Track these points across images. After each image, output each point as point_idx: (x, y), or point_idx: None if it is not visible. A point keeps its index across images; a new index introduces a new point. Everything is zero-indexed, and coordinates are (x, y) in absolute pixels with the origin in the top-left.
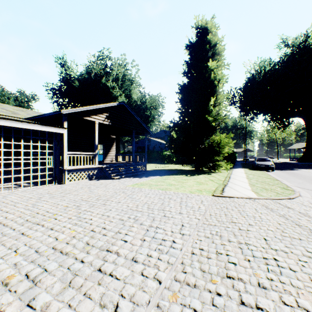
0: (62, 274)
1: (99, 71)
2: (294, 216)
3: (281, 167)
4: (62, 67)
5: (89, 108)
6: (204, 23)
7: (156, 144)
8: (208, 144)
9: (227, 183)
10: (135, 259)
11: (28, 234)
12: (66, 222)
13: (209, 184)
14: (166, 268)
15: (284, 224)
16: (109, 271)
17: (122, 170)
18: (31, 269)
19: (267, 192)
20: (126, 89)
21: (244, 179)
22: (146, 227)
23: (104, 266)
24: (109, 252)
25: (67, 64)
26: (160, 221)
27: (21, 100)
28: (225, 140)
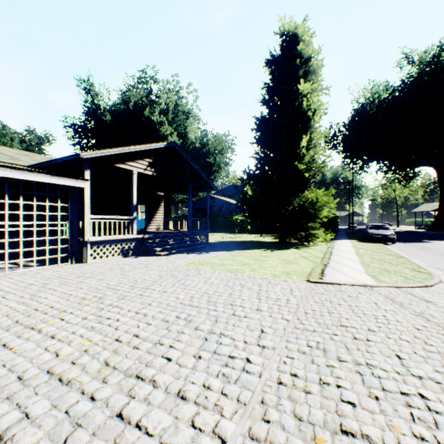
0: (53, 423)
1: (141, 100)
2: (438, 316)
3: (404, 239)
4: (87, 93)
5: (124, 150)
6: (293, 27)
7: (223, 205)
8: (298, 204)
9: (328, 262)
10: (182, 393)
11: (13, 346)
12: (77, 324)
13: (301, 263)
14: (235, 413)
15: (426, 329)
16: (137, 418)
17: (172, 242)
18: (2, 414)
19: (391, 276)
20: (179, 126)
21: (353, 256)
22: (203, 334)
23: (129, 407)
24: (141, 380)
25: (94, 89)
26: (227, 324)
27: (30, 142)
28: (324, 199)
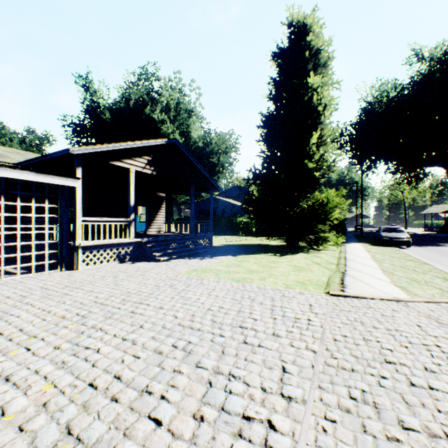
0: None
1: (141, 97)
2: None
3: (418, 242)
4: (85, 90)
5: (119, 147)
6: (302, 16)
7: (227, 206)
8: (308, 206)
9: (345, 269)
10: None
11: None
12: (45, 357)
13: (315, 271)
14: None
15: None
16: None
17: (173, 246)
18: None
19: (423, 288)
20: (182, 125)
21: (371, 262)
22: (206, 374)
23: None
24: None
25: (93, 86)
26: (237, 357)
27: (29, 142)
28: (336, 199)
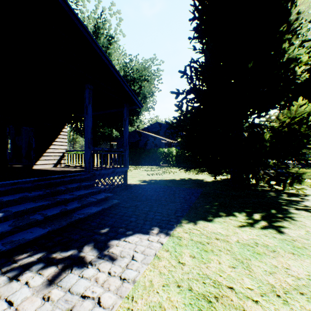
0: None
1: None
2: None
3: None
4: None
5: None
6: None
7: (149, 139)
8: (281, 123)
9: None
10: None
11: None
12: None
13: None
14: None
15: None
16: None
17: None
18: None
19: None
20: None
21: None
22: None
23: None
24: None
25: None
26: None
27: None
28: None
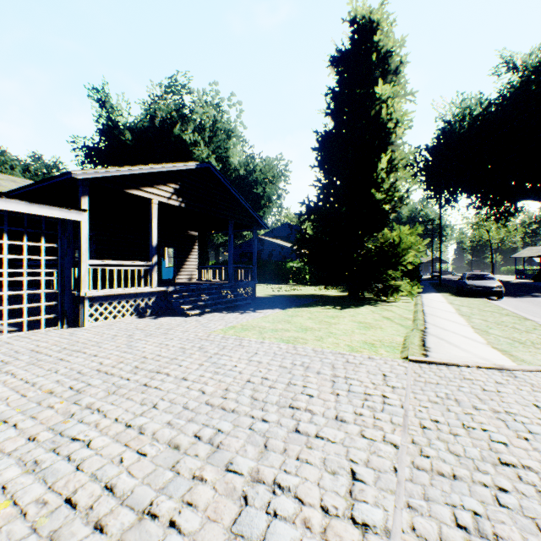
0: None
1: (169, 114)
2: None
3: (511, 292)
4: (101, 106)
5: (137, 171)
6: (368, 11)
7: (275, 249)
8: (375, 246)
9: (425, 326)
10: None
11: None
12: (11, 454)
13: (387, 328)
14: None
15: None
16: None
17: (206, 297)
18: None
19: (531, 352)
20: (219, 148)
21: (457, 317)
22: (240, 484)
23: None
24: None
25: (110, 101)
26: (285, 454)
27: (35, 171)
28: (410, 239)
